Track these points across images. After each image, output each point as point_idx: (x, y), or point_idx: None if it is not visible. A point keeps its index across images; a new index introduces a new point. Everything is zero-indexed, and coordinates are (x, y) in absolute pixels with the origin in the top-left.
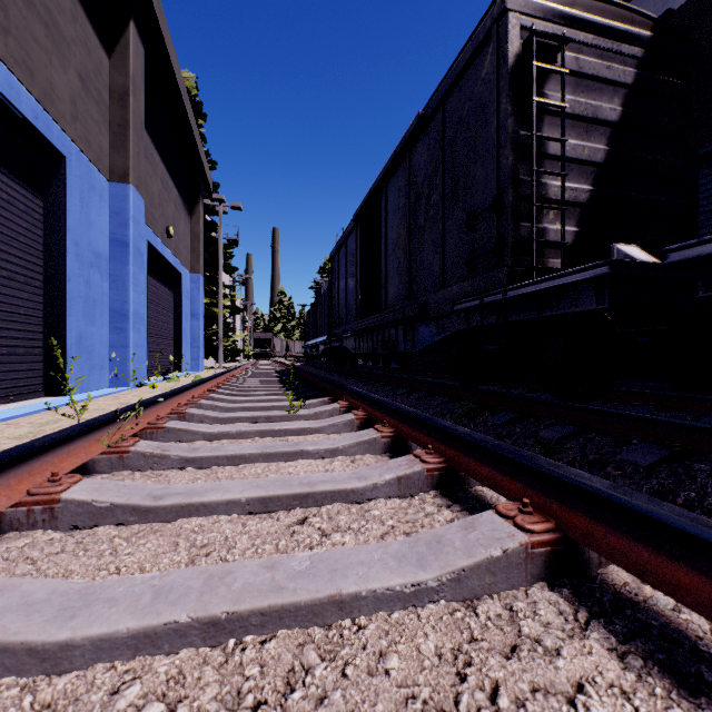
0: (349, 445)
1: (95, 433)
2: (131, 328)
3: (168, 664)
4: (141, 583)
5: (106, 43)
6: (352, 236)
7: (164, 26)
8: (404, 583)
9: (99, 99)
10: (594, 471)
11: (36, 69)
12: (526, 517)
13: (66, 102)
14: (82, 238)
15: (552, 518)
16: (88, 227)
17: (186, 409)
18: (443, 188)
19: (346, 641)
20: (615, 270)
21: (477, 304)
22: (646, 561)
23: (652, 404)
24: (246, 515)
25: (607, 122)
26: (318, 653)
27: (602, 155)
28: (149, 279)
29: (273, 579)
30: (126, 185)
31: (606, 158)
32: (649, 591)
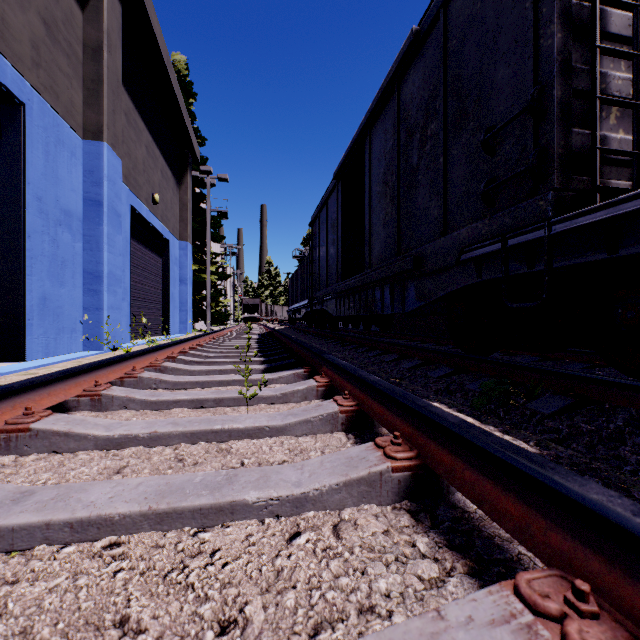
0: (330, 488)
1: None
2: (105, 290)
3: None
4: None
5: None
6: (332, 196)
7: None
8: None
9: (70, 51)
10: None
11: None
12: None
13: (24, 45)
14: (47, 194)
15: None
16: (55, 183)
17: (104, 390)
18: (445, 112)
19: None
20: None
21: (498, 248)
22: None
23: None
24: None
25: None
26: None
27: None
28: (134, 244)
29: None
30: (100, 142)
31: None
32: None
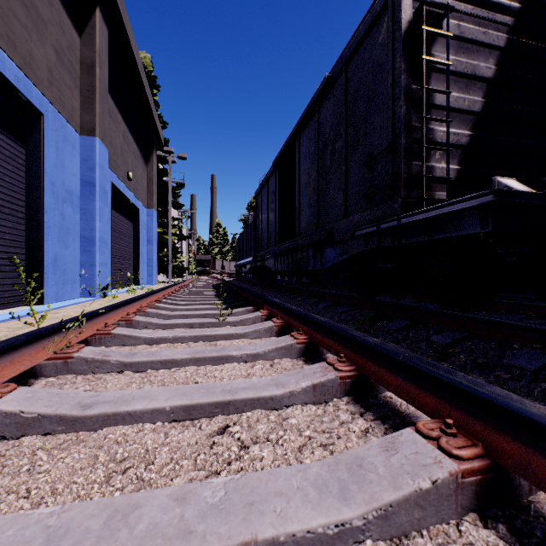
0: (269, 350)
1: (42, 341)
2: (97, 251)
3: None
4: (36, 523)
5: (77, 25)
6: (272, 178)
7: (124, 13)
8: (326, 523)
9: (71, 69)
10: (485, 374)
11: (18, 42)
12: (451, 440)
13: (43, 70)
14: (57, 179)
15: (478, 441)
16: (62, 170)
17: (133, 317)
18: (346, 136)
19: None
20: (499, 198)
21: (375, 230)
22: None
23: (520, 312)
24: (170, 423)
25: (484, 79)
26: None
27: (479, 105)
28: (113, 213)
29: (181, 517)
30: (93, 137)
31: (483, 108)
32: None
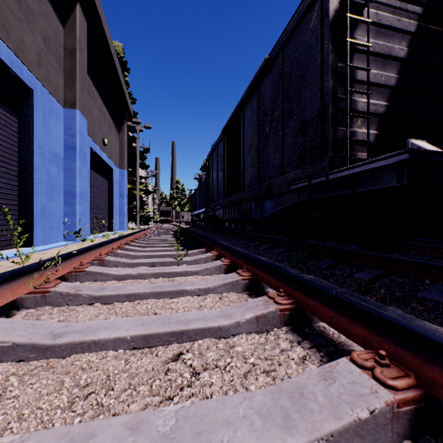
0: (218, 285)
1: (24, 277)
2: (78, 203)
3: None
4: None
5: (61, 18)
6: (221, 143)
7: (100, 8)
8: None
9: (56, 54)
10: (403, 306)
11: (11, 30)
12: (385, 370)
13: (33, 54)
14: (45, 144)
15: (410, 372)
16: (49, 136)
17: (105, 257)
18: (282, 107)
19: None
20: (413, 157)
21: (307, 184)
22: None
23: (428, 253)
24: (131, 350)
25: (398, 58)
26: None
27: (394, 80)
28: (91, 172)
29: None
30: (74, 110)
31: (397, 83)
32: None
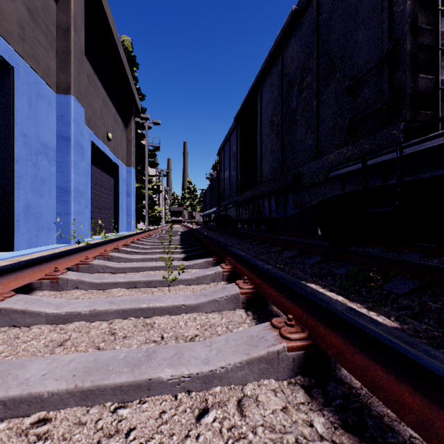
0: (234, 366)
1: None
2: (72, 200)
3: None
4: None
5: None
6: (233, 133)
7: None
8: None
9: (47, 31)
10: None
11: None
12: None
13: (13, 25)
14: (30, 132)
15: None
16: (36, 124)
17: (61, 274)
18: (317, 67)
19: None
20: None
21: (359, 167)
22: None
23: None
24: None
25: None
26: None
27: None
28: (94, 168)
29: None
30: (68, 96)
31: None
32: None
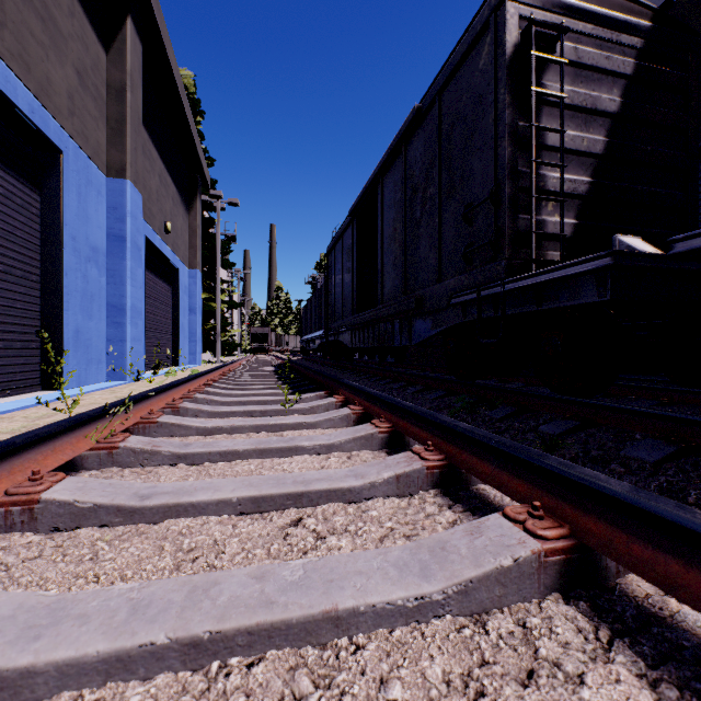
0: (346, 441)
1: (83, 428)
2: (129, 323)
3: (142, 693)
4: (118, 596)
5: (103, 39)
6: (348, 231)
7: (161, 22)
8: (406, 596)
9: (97, 95)
10: (598, 467)
11: (32, 63)
12: (537, 522)
13: (63, 97)
14: (80, 233)
15: (565, 523)
16: (85, 222)
17: (180, 404)
18: (439, 181)
19: (343, 664)
20: (618, 262)
21: (475, 297)
22: (677, 574)
23: (652, 398)
24: (237, 516)
25: (607, 113)
26: (311, 679)
27: (601, 146)
28: (147, 274)
29: (262, 591)
30: (123, 180)
31: (606, 149)
32: (675, 605)
